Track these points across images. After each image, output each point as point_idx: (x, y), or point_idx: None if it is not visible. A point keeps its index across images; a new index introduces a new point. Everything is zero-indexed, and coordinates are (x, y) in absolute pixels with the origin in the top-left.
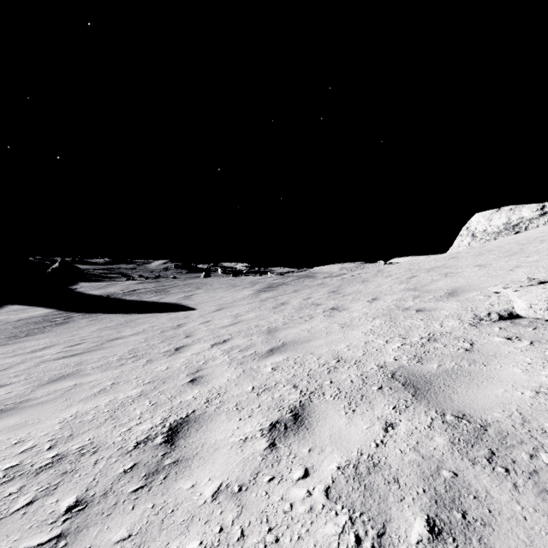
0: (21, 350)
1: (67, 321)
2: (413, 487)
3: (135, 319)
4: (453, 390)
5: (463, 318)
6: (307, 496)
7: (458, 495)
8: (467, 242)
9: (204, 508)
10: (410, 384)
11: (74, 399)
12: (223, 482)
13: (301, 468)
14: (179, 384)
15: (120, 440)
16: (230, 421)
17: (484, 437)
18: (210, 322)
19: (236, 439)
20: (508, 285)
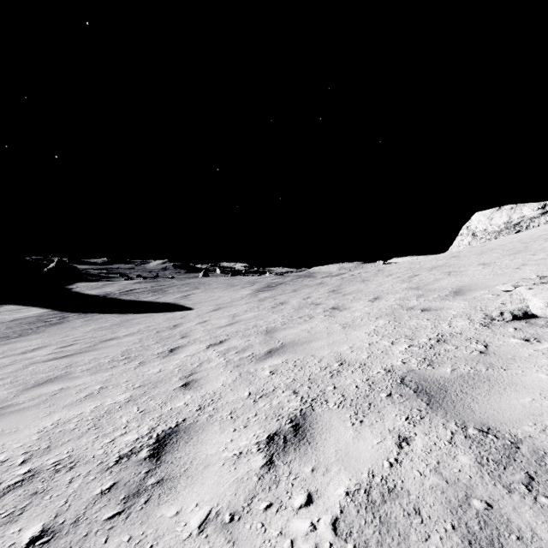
0: (12, 351)
1: (61, 321)
2: (439, 522)
3: (131, 319)
4: (472, 398)
5: (473, 318)
6: (311, 530)
7: (497, 534)
8: (468, 242)
9: (188, 543)
10: (423, 390)
11: (58, 405)
12: (212, 509)
13: (303, 493)
14: (171, 389)
15: (101, 453)
16: (223, 432)
17: (517, 457)
18: (207, 322)
19: (229, 454)
20: (518, 283)
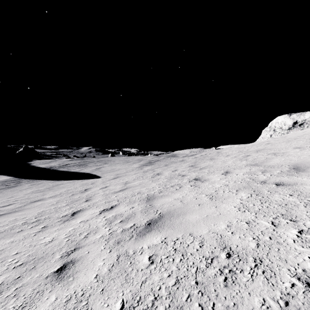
0: None
1: (16, 185)
2: None
3: (59, 184)
4: None
5: None
6: None
7: None
8: (270, 135)
9: None
10: None
11: None
12: None
13: None
14: (44, 275)
15: None
16: None
17: None
18: (107, 187)
19: None
20: None
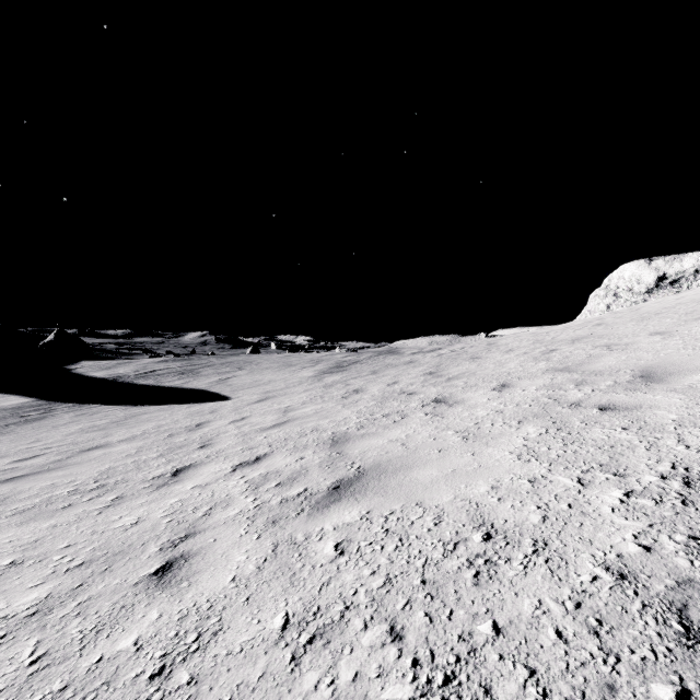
0: None
1: (43, 416)
2: None
3: (140, 414)
4: None
5: None
6: None
7: None
8: (606, 306)
9: None
10: None
11: None
12: None
13: None
14: (130, 581)
15: None
16: None
17: None
18: (245, 420)
19: None
20: None
